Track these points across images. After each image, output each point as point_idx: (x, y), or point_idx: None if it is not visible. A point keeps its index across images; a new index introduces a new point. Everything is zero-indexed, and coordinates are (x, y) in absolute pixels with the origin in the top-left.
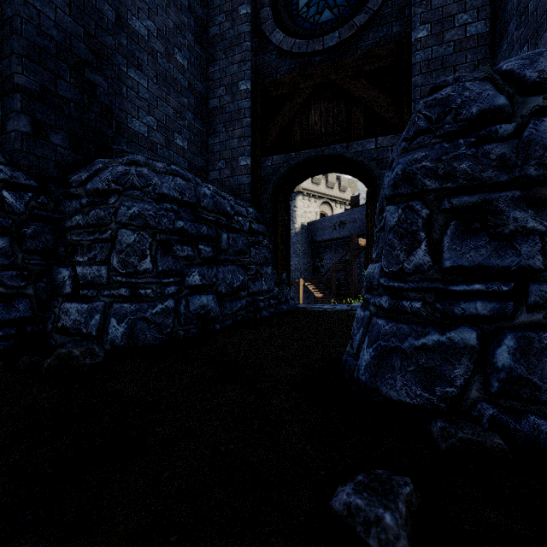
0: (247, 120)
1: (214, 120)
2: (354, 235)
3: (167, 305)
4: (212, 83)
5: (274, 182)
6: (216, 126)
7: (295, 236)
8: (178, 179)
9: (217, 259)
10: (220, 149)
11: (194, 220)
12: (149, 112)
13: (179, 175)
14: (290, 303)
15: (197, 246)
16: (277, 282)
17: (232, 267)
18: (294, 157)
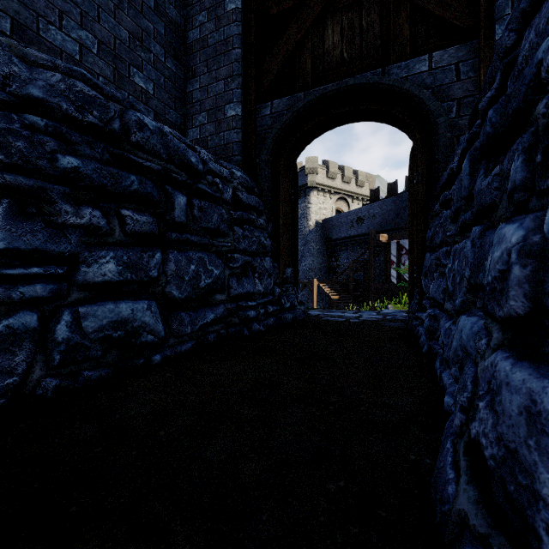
0: (236, 52)
1: (194, 59)
2: (374, 231)
3: (13, 325)
4: (191, 8)
5: (274, 136)
6: (196, 66)
7: (309, 234)
8: (77, 84)
9: (166, 238)
10: (201, 97)
11: (113, 164)
12: (82, 24)
13: (86, 82)
14: (297, 310)
15: (117, 211)
16: (278, 280)
17: (196, 253)
18: (302, 99)
